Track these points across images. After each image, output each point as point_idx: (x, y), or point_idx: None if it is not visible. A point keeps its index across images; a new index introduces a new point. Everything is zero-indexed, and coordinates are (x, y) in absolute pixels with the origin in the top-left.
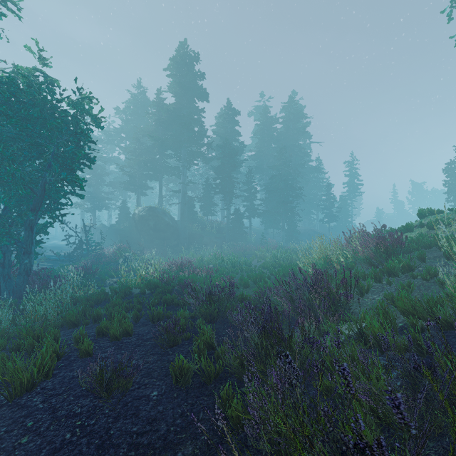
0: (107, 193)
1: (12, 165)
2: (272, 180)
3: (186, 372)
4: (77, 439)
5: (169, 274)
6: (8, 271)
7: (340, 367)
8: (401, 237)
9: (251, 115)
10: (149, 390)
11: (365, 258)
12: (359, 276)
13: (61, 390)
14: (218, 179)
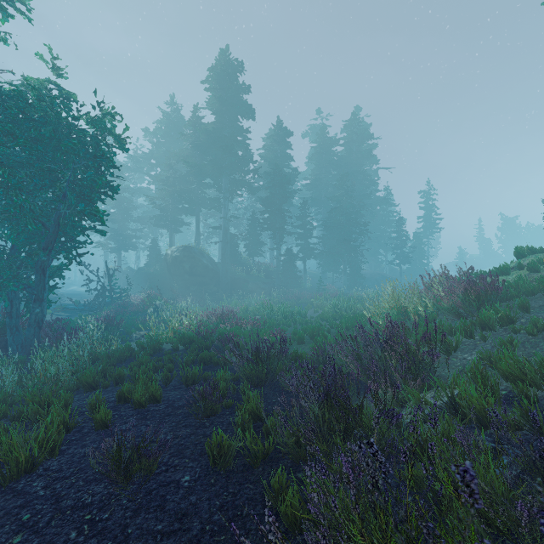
0: (134, 230)
1: (20, 195)
2: (331, 214)
3: (226, 452)
4: (84, 539)
5: (208, 327)
6: (16, 322)
7: (459, 467)
8: (496, 281)
9: (306, 136)
10: (180, 473)
11: (451, 307)
12: (444, 330)
13: (69, 472)
14: (266, 212)
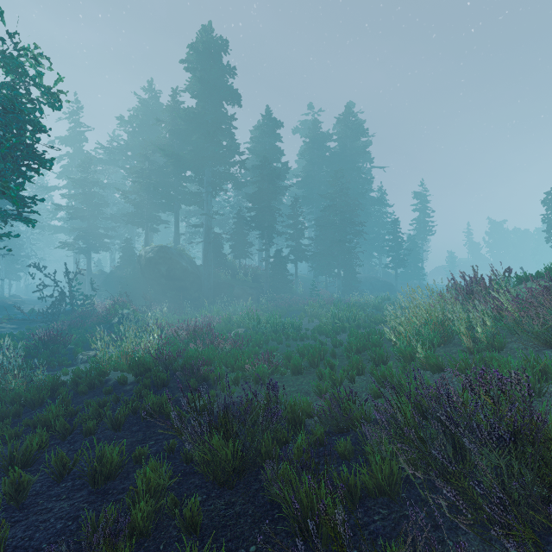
0: (106, 229)
1: None
2: (324, 213)
3: None
4: None
5: (175, 346)
6: None
7: None
8: None
9: (297, 132)
10: None
11: (545, 330)
12: (549, 373)
13: None
14: (254, 209)
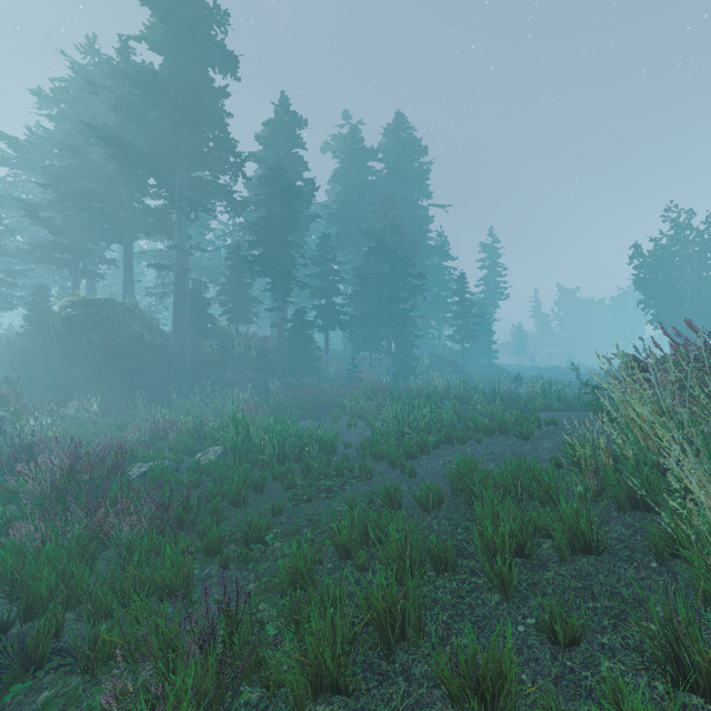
0: (8, 272)
1: None
2: (368, 260)
3: None
4: None
5: None
6: None
7: None
8: None
9: (328, 150)
10: None
11: None
12: None
13: None
14: (259, 244)
